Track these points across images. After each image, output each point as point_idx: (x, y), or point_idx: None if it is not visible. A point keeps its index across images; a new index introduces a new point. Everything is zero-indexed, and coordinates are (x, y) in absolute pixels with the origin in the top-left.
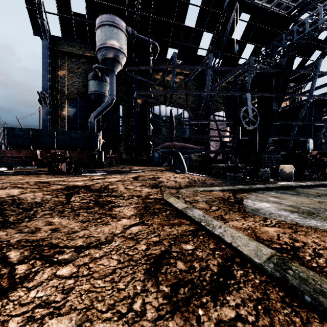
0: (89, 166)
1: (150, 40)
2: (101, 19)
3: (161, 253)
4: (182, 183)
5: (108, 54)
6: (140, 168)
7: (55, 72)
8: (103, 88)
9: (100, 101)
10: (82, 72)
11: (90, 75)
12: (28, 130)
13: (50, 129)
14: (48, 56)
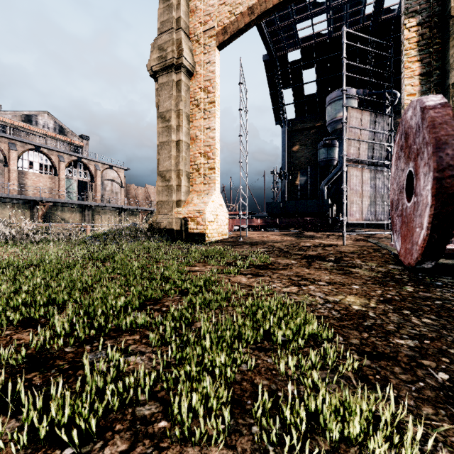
0: (321, 228)
1: (386, 91)
2: (331, 96)
3: (355, 243)
4: (389, 237)
5: (337, 126)
6: (370, 230)
7: (290, 149)
8: (333, 153)
9: (329, 167)
10: (311, 142)
11: (319, 145)
12: (279, 203)
13: (287, 197)
14: (286, 139)
